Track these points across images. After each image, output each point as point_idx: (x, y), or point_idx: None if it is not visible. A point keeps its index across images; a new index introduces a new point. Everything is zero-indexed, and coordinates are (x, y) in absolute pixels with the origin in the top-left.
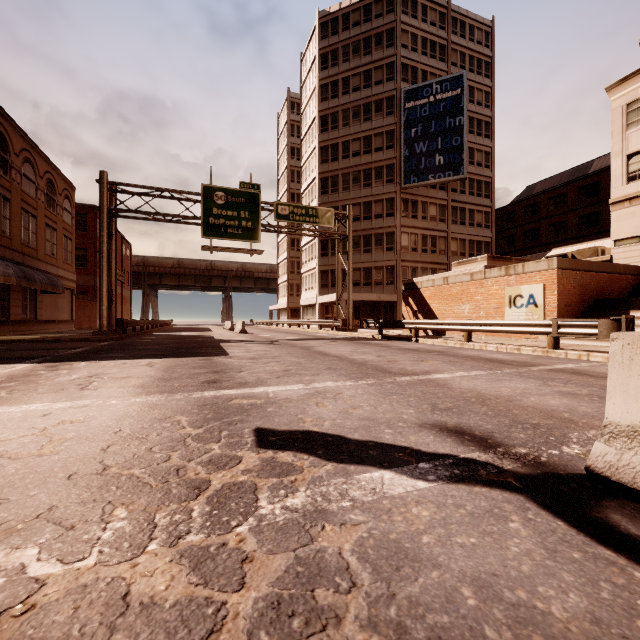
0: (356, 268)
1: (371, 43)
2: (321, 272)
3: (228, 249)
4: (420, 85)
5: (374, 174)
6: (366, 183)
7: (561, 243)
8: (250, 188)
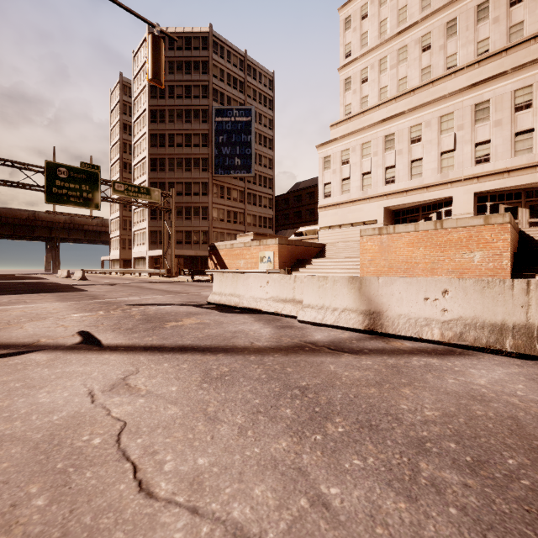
0: (179, 230)
1: (191, 66)
2: (151, 232)
3: (71, 214)
4: (225, 107)
5: (193, 163)
6: (187, 168)
7: (312, 222)
8: (91, 168)
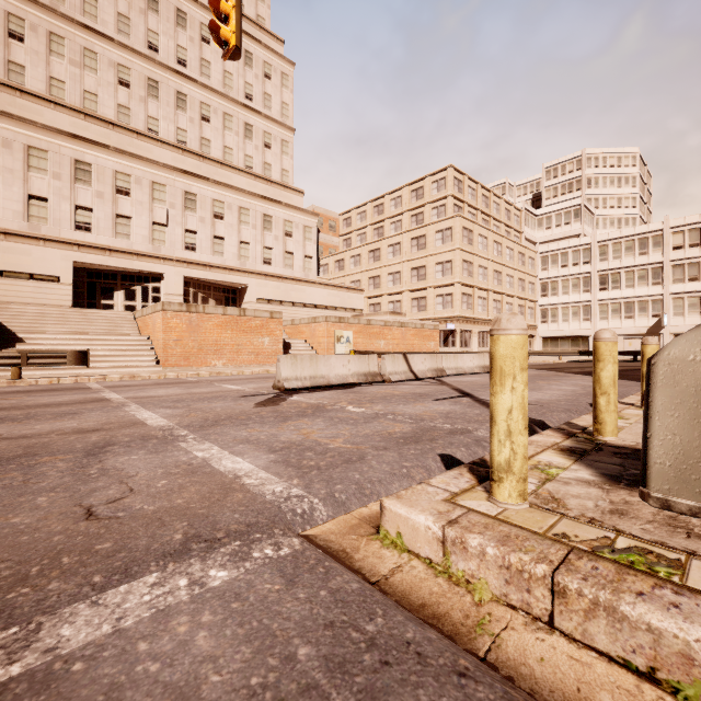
0: None
1: None
2: None
3: None
4: None
5: None
6: None
7: None
8: None
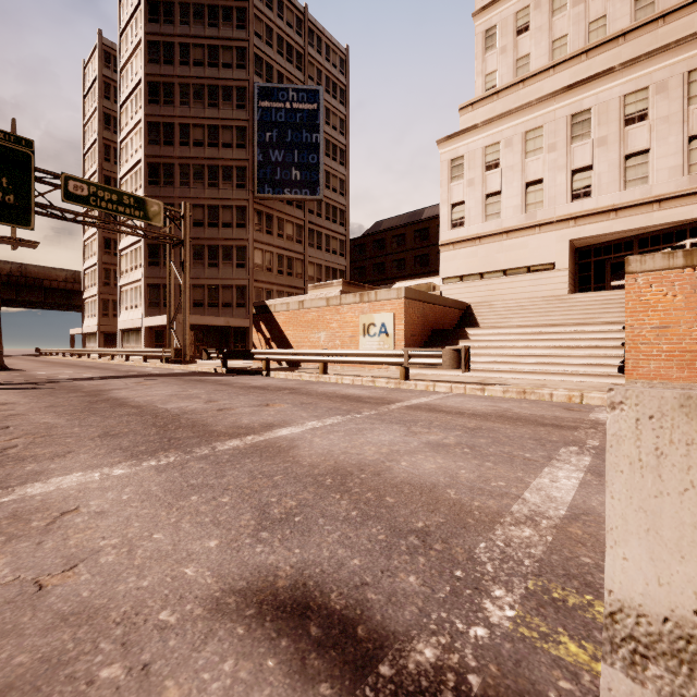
0: (199, 285)
1: (218, 15)
2: (149, 286)
3: None
4: (276, 86)
5: (222, 173)
6: (212, 182)
7: (402, 279)
8: (12, 141)
